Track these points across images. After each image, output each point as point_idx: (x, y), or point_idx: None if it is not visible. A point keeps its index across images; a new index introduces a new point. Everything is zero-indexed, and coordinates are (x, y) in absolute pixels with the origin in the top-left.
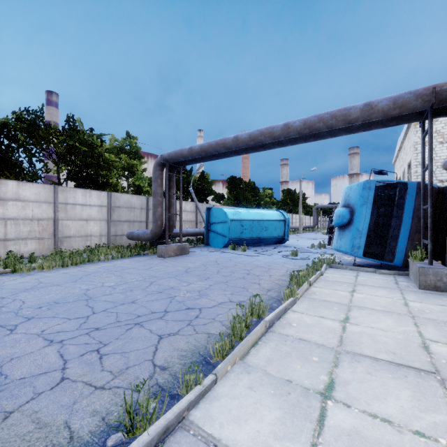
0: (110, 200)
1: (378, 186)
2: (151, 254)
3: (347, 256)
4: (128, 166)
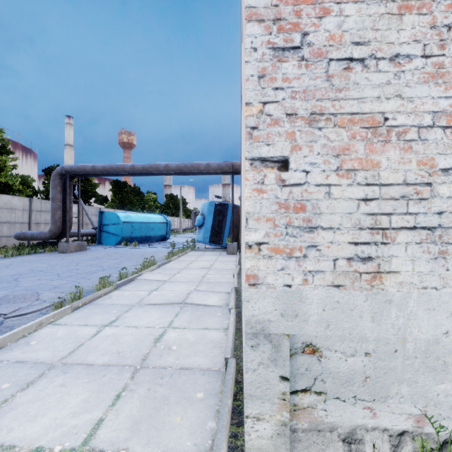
0: None
1: (218, 204)
2: (48, 252)
3: (206, 246)
4: None
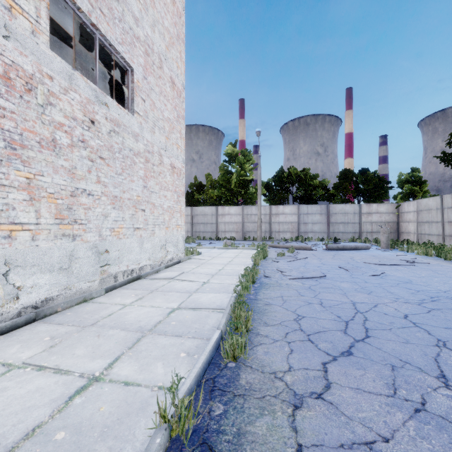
0: None
1: None
2: None
3: None
4: None
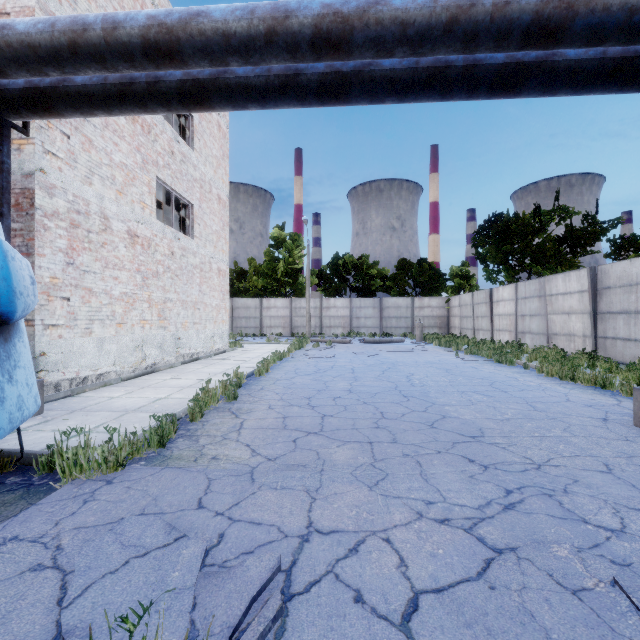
0: None
1: None
2: None
3: None
4: None
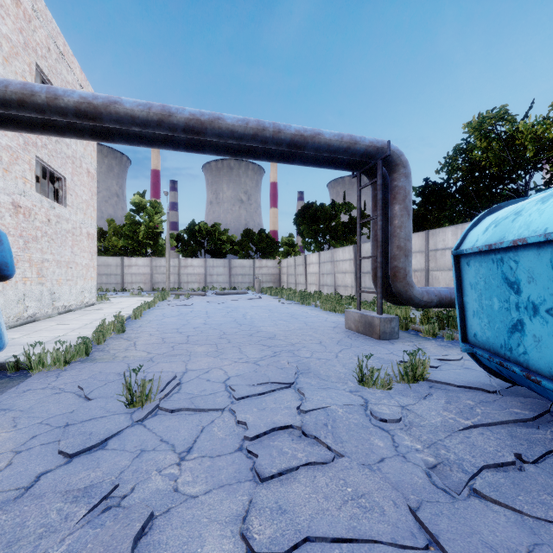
0: None
1: None
2: None
3: None
4: None
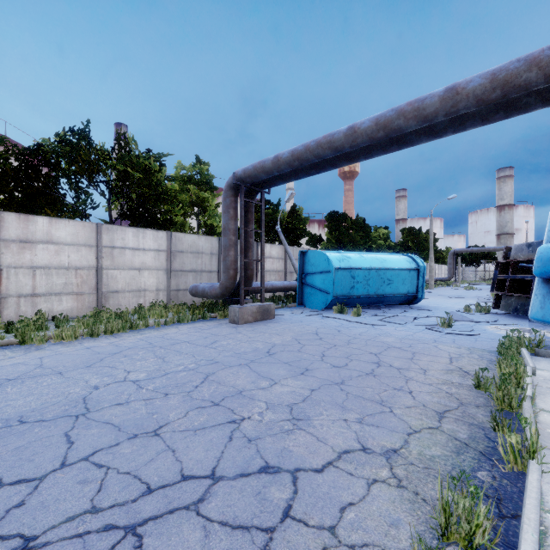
0: (170, 242)
1: None
2: (220, 318)
3: (545, 330)
4: (197, 200)
